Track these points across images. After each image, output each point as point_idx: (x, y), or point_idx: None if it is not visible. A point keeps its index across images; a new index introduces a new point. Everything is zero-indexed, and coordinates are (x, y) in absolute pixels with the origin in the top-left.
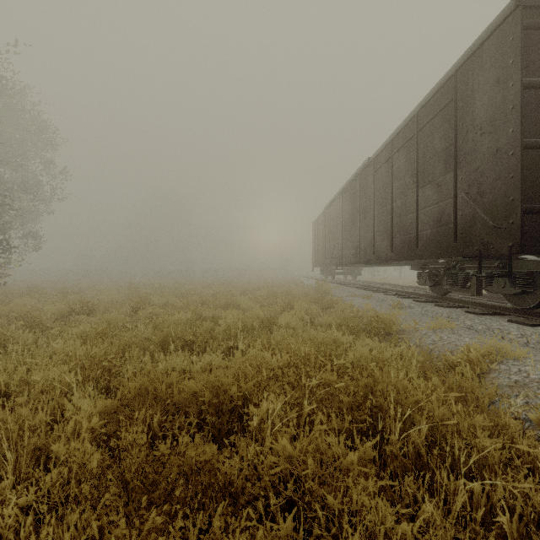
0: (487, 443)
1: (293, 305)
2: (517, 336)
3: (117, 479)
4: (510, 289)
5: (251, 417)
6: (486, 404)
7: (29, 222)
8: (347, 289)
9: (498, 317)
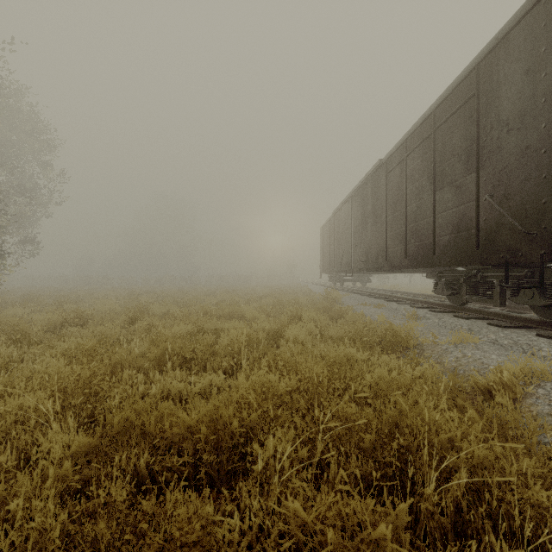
0: (543, 497)
1: (301, 315)
2: (550, 353)
3: (86, 550)
4: (540, 301)
5: (255, 457)
6: (534, 443)
7: (26, 227)
8: (357, 297)
9: (524, 330)
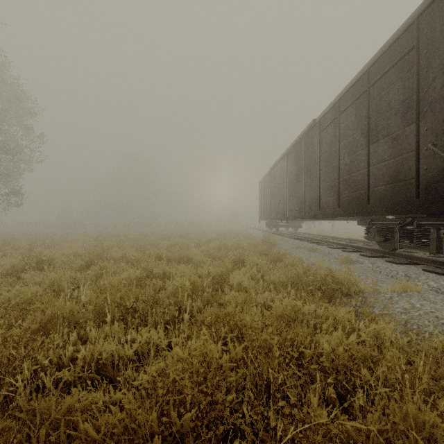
0: None
1: (243, 259)
2: None
3: None
4: None
5: None
6: None
7: (12, 181)
8: (291, 241)
9: None
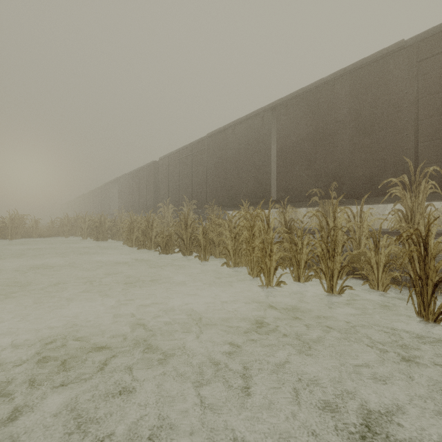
0: None
1: None
2: None
3: None
4: None
5: None
6: None
7: None
8: None
9: None
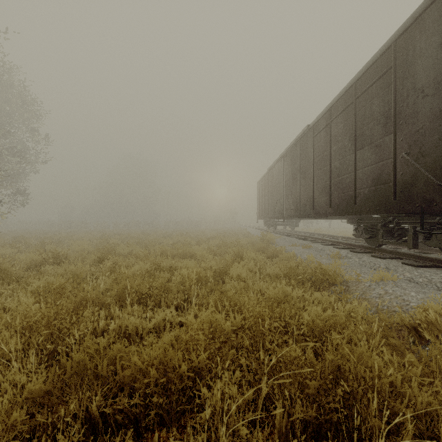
0: None
1: (242, 254)
2: None
3: None
4: None
5: (202, 400)
6: None
7: (18, 181)
8: (287, 239)
9: (435, 269)
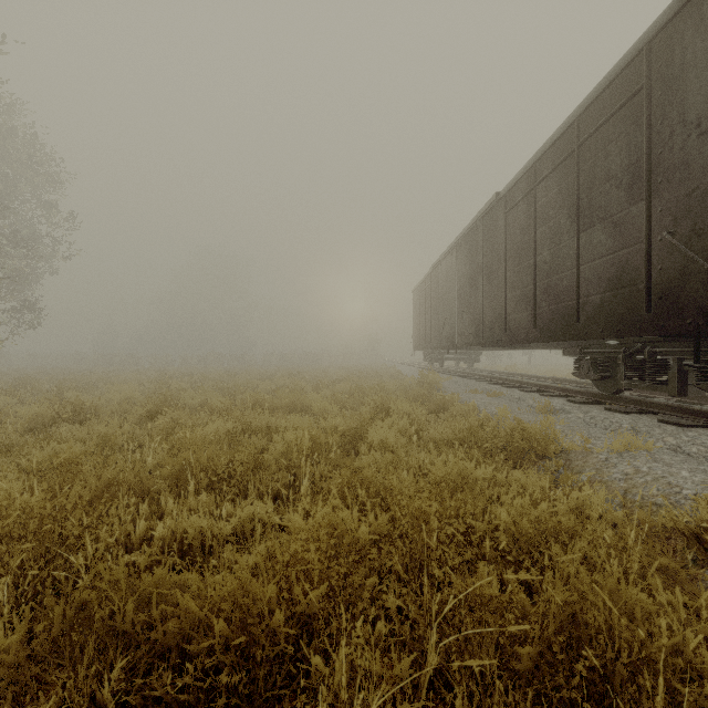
0: None
1: (388, 407)
2: None
3: None
4: None
5: (314, 680)
6: None
7: (25, 289)
8: (462, 382)
9: None
